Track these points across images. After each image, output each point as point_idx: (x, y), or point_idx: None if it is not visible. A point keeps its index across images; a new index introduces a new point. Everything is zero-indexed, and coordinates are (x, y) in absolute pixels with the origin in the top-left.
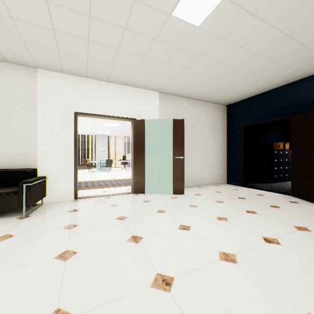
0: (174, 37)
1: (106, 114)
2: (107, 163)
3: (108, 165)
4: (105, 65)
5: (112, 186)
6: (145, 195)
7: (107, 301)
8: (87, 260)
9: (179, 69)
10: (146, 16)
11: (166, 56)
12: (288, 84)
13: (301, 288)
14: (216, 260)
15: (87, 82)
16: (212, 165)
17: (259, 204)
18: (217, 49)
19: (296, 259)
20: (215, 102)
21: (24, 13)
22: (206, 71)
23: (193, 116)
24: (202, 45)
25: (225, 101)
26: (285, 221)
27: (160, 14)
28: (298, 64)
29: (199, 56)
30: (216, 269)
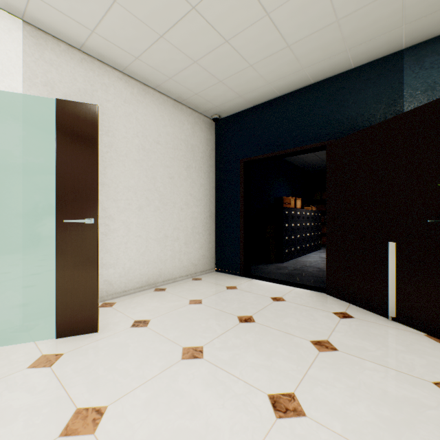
0: None
1: None
2: None
3: None
4: None
5: None
6: None
7: None
8: None
9: None
10: None
11: None
12: (320, 82)
13: None
14: None
15: None
16: (188, 236)
17: (291, 343)
18: None
19: None
20: (192, 106)
21: None
22: None
23: (141, 122)
24: None
25: (213, 107)
26: None
27: None
28: (359, 12)
29: None
30: None
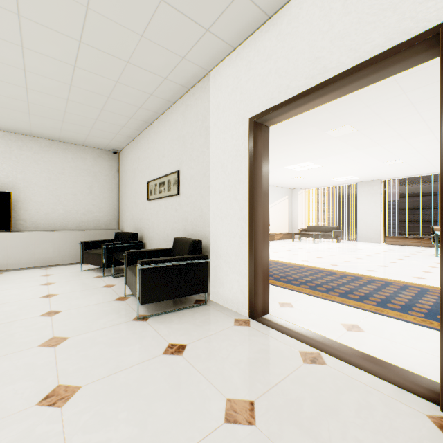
0: None
1: (316, 83)
2: None
3: None
4: None
5: (411, 319)
6: None
7: None
8: None
9: None
10: None
11: None
12: None
13: None
14: None
15: (272, 29)
16: None
17: None
18: None
19: None
20: None
21: None
22: None
23: None
24: None
25: None
26: None
27: None
28: None
29: None
30: None
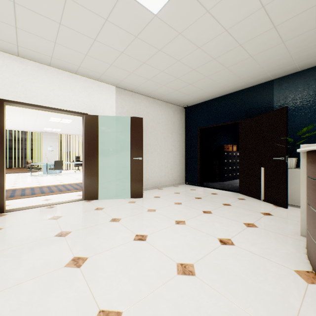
0: (129, 21)
1: (47, 105)
2: (56, 165)
3: (57, 167)
4: (44, 43)
5: (59, 193)
6: (99, 201)
7: None
8: None
9: (137, 62)
10: None
11: (121, 44)
12: (236, 92)
13: (257, 294)
14: (173, 276)
15: (20, 62)
16: (171, 166)
17: (214, 203)
18: (175, 46)
19: (248, 259)
20: (174, 103)
21: None
22: (165, 68)
23: (152, 115)
24: (160, 38)
25: (184, 103)
26: (236, 218)
27: None
28: (245, 73)
29: (157, 50)
30: (173, 287)
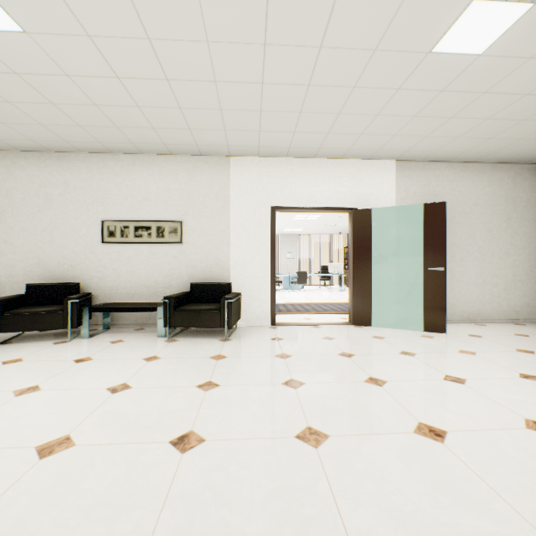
0: (433, 78)
1: (312, 206)
2: (299, 277)
3: (301, 281)
4: (316, 137)
5: (316, 312)
6: (373, 329)
7: (360, 432)
8: (320, 392)
9: (437, 120)
10: (389, 65)
11: (415, 106)
12: None
13: None
14: (518, 427)
15: (287, 164)
16: (507, 283)
17: None
18: (519, 76)
19: None
20: (513, 161)
21: (235, 101)
22: (494, 113)
23: (462, 193)
24: (487, 78)
25: None
26: None
27: (412, 56)
28: None
29: (480, 94)
30: (518, 436)
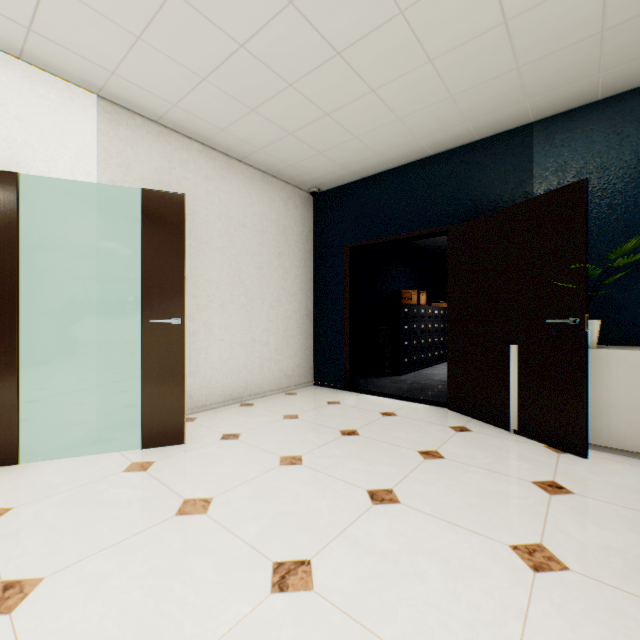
0: None
1: None
2: None
3: None
4: None
5: None
6: (13, 473)
7: None
8: None
9: None
10: None
11: None
12: (440, 154)
13: None
14: None
15: None
16: (279, 340)
17: (396, 453)
18: None
19: None
20: (285, 178)
21: None
22: (251, 35)
23: (224, 202)
24: None
25: (311, 180)
26: (481, 521)
27: None
28: (474, 89)
29: None
30: None
